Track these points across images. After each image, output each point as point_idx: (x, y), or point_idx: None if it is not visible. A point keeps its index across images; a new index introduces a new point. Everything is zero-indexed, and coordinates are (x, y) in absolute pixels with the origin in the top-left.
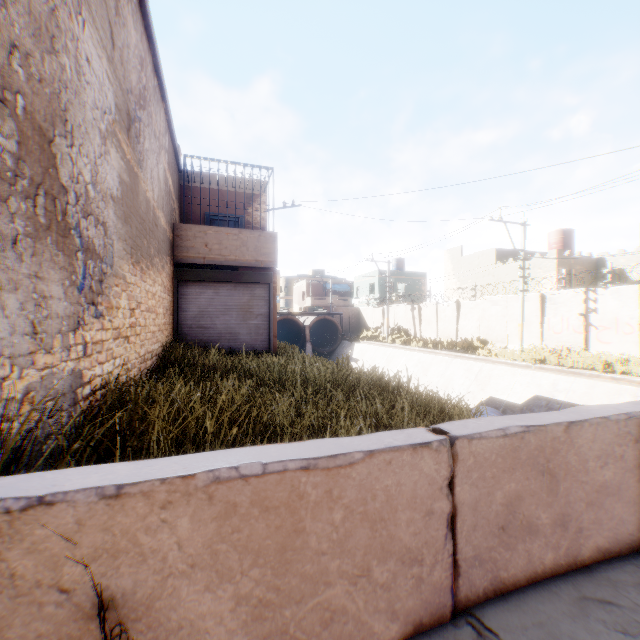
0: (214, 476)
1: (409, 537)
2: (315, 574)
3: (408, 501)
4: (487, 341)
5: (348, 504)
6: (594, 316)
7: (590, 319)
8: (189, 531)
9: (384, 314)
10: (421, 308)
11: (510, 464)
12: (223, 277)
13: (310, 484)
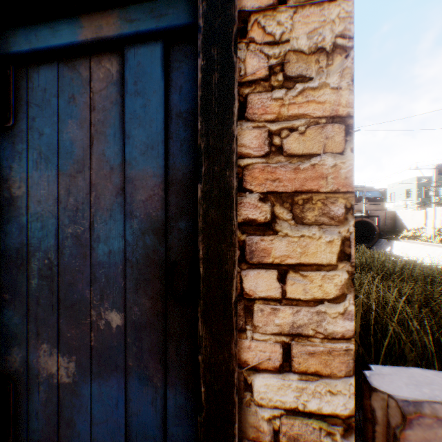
0: None
1: None
2: None
3: None
4: None
5: None
6: None
7: None
8: None
9: (425, 216)
10: None
11: None
12: None
13: None
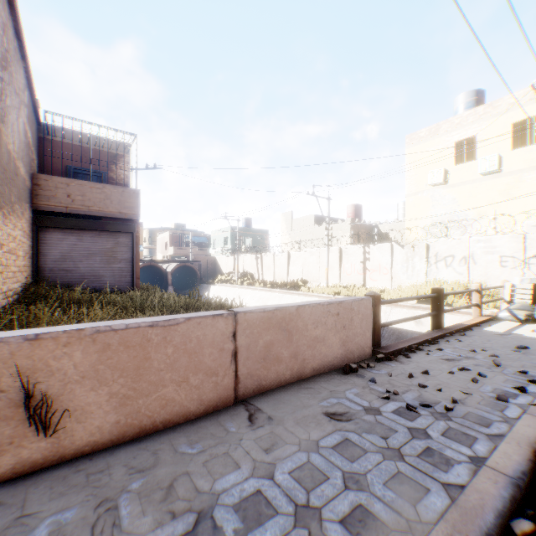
0: (97, 330)
1: (210, 362)
2: (157, 381)
3: (210, 343)
4: (307, 281)
5: (176, 345)
6: (369, 263)
7: (367, 265)
8: (81, 359)
9: (235, 262)
10: (263, 257)
11: (267, 326)
12: (87, 225)
13: (154, 334)
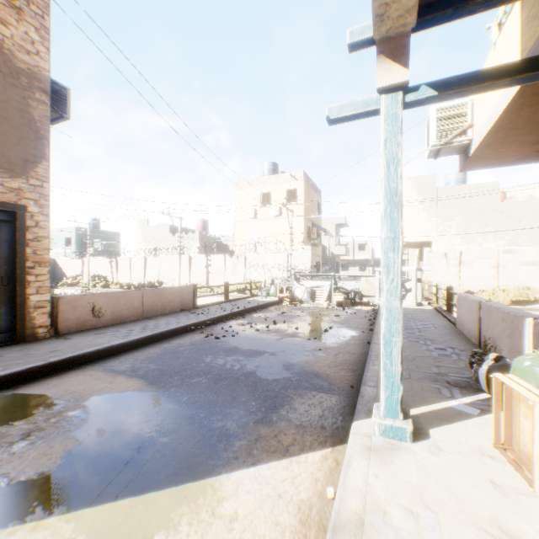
0: (107, 293)
1: (136, 304)
2: (121, 309)
3: (136, 299)
4: (163, 282)
5: (126, 298)
6: (210, 268)
7: (209, 269)
8: (104, 300)
9: (84, 265)
10: (118, 261)
11: (153, 294)
12: None
13: (121, 295)
